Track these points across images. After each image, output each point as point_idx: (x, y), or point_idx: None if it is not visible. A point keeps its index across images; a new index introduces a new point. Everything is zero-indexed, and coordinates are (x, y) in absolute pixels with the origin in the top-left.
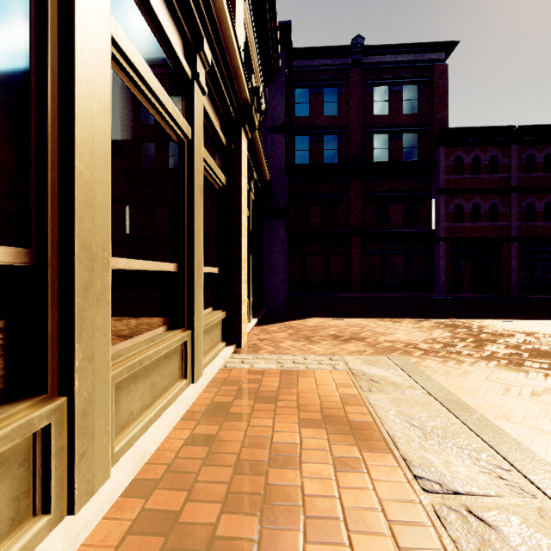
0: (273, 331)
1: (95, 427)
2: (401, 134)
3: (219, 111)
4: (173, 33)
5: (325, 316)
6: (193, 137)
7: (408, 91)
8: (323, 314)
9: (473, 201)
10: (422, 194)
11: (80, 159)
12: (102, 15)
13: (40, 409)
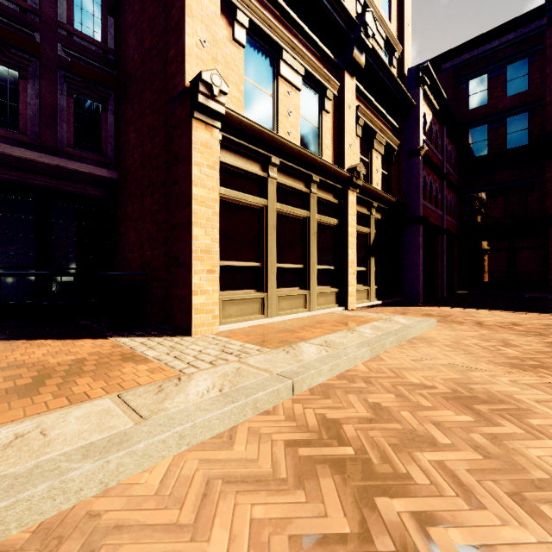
0: (388, 309)
1: (272, 303)
2: None
3: (332, 189)
4: (300, 183)
5: (454, 306)
6: (310, 215)
7: None
8: (455, 305)
9: None
10: None
11: (269, 243)
12: (274, 207)
13: (263, 294)
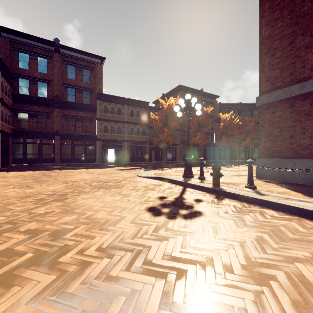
0: None
1: None
2: (81, 90)
3: None
4: None
5: (0, 172)
6: None
7: (85, 72)
8: (1, 171)
9: (111, 124)
10: (91, 119)
11: None
12: None
13: None
